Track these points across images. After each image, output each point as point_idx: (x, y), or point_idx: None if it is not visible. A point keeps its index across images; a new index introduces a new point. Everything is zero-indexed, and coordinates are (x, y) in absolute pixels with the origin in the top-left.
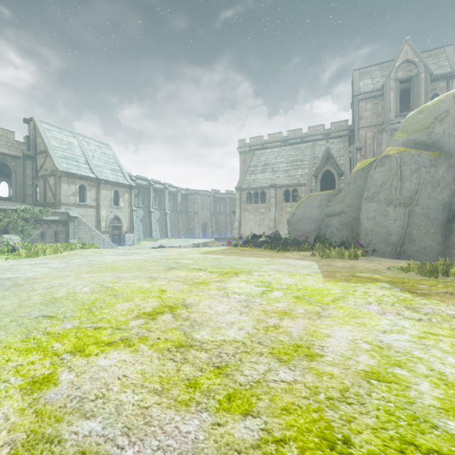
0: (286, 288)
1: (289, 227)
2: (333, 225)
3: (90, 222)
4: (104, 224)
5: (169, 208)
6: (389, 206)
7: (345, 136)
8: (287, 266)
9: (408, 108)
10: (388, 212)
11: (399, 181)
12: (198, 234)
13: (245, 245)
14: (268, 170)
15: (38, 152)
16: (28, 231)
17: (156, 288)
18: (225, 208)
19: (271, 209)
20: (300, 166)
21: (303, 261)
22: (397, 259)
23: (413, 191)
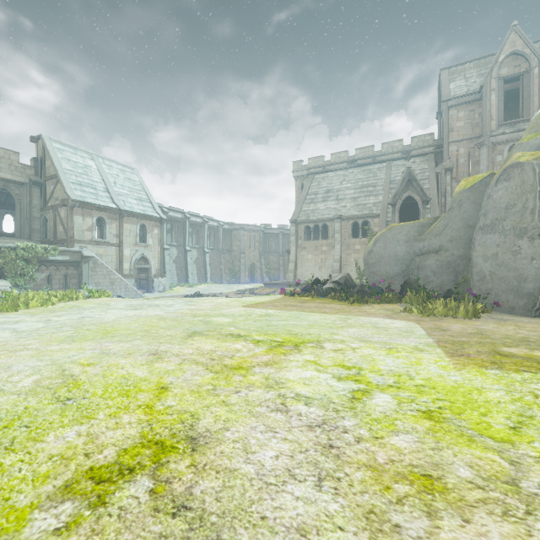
0: (394, 386)
1: (359, 270)
2: (428, 266)
3: (110, 263)
4: (127, 266)
5: (209, 247)
6: (522, 238)
7: (430, 154)
8: (376, 331)
9: (513, 116)
10: (520, 247)
11: (538, 201)
12: (244, 278)
13: (305, 294)
14: (331, 198)
15: (47, 177)
16: (30, 274)
17: (153, 380)
18: (277, 246)
19: (335, 247)
20: (372, 192)
21: (396, 320)
22: (538, 318)
23: None
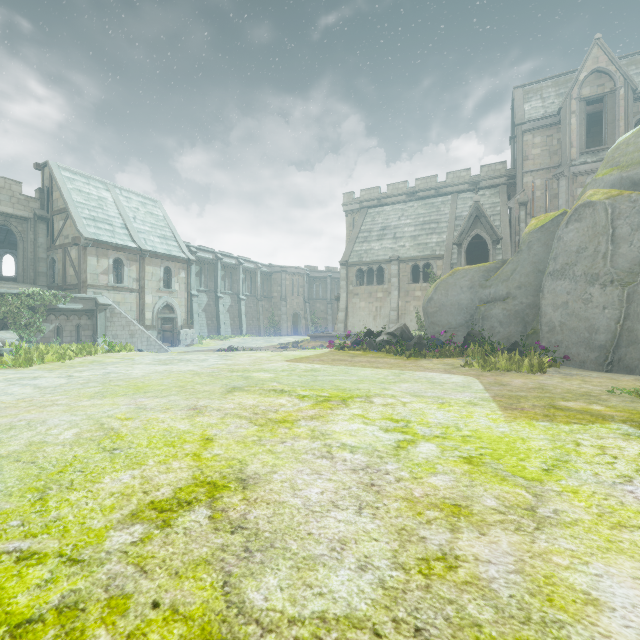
0: (440, 436)
1: (419, 320)
2: (494, 316)
3: (130, 312)
4: (149, 315)
5: (245, 293)
6: (593, 285)
7: (502, 186)
8: (430, 386)
9: (597, 143)
10: (591, 295)
11: (610, 244)
12: (286, 329)
13: (356, 347)
14: (387, 236)
15: (54, 211)
16: (37, 325)
17: (197, 432)
18: (324, 292)
19: (392, 293)
20: (435, 229)
21: (454, 375)
22: (609, 373)
23: (635, 260)
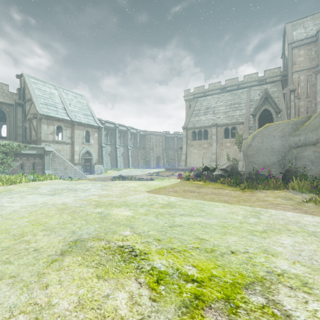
0: None
1: (229, 160)
2: (306, 156)
3: (66, 155)
4: (77, 157)
5: (131, 145)
6: None
7: (278, 81)
8: None
9: None
10: None
11: None
12: (153, 165)
13: (198, 179)
14: (209, 112)
15: (26, 100)
16: (9, 163)
17: None
18: (173, 145)
19: (212, 144)
20: (237, 107)
21: (318, 218)
22: None
23: None
